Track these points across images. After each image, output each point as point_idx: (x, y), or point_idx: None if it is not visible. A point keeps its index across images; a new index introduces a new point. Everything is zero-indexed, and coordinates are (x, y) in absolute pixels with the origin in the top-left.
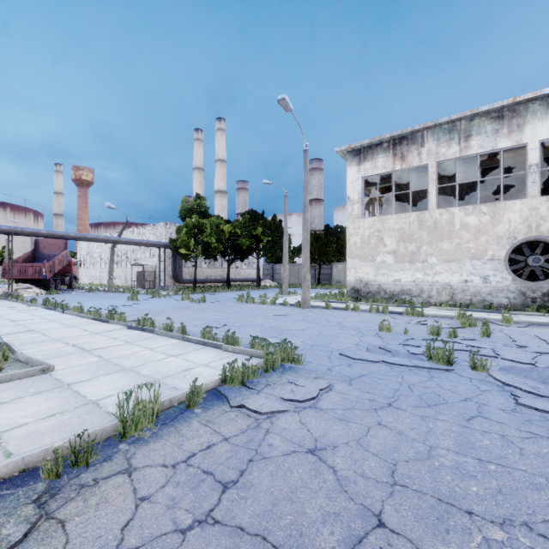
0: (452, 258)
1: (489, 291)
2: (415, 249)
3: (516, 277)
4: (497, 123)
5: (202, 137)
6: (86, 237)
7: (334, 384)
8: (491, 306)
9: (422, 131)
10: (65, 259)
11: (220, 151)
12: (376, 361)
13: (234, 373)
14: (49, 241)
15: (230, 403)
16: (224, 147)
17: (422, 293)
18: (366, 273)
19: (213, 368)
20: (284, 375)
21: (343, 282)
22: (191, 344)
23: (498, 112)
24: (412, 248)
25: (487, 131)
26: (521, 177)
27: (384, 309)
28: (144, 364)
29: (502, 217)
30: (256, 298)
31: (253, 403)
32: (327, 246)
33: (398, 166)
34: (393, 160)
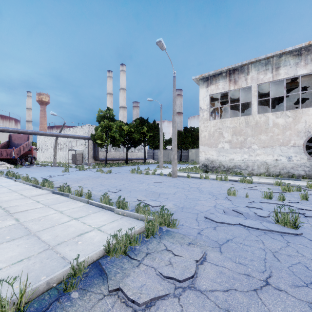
0: (267, 145)
1: (292, 166)
2: (243, 139)
3: (311, 157)
4: (297, 59)
5: (112, 75)
6: (38, 132)
7: (207, 252)
8: (293, 176)
9: (248, 65)
10: (28, 146)
11: (122, 83)
12: (234, 224)
13: (117, 245)
14: (18, 135)
15: (108, 286)
16: (125, 81)
17: (248, 167)
18: (212, 155)
19: (103, 232)
20: (162, 240)
21: (195, 160)
22: (92, 207)
23: (298, 51)
24: (241, 139)
25: (290, 64)
26: (304, 97)
27: (225, 178)
28: (48, 227)
29: (300, 119)
30: (143, 170)
31: (132, 285)
32: (185, 139)
33: (232, 87)
34: (229, 84)
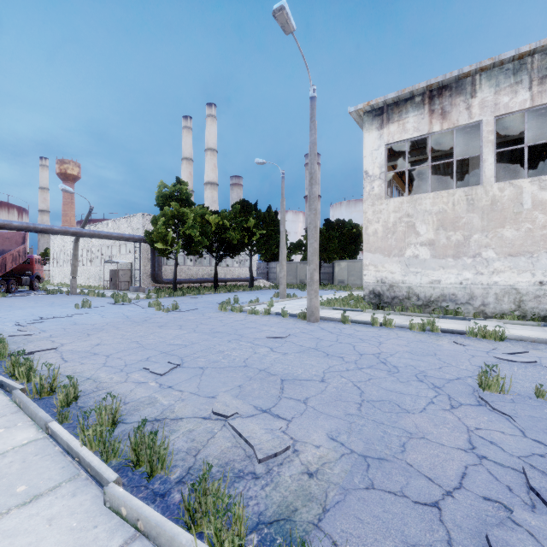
0: (519, 251)
1: None
2: (462, 238)
3: None
4: None
5: (191, 125)
6: (35, 227)
7: None
8: None
9: (472, 76)
10: (23, 255)
11: (210, 139)
12: None
13: None
14: (3, 234)
15: None
16: (215, 135)
17: (472, 300)
18: (391, 271)
19: None
20: None
21: (346, 282)
22: (50, 454)
23: None
24: (457, 237)
25: None
26: None
27: (433, 325)
28: None
29: None
30: (245, 303)
31: None
32: (328, 242)
33: (437, 127)
34: (429, 119)
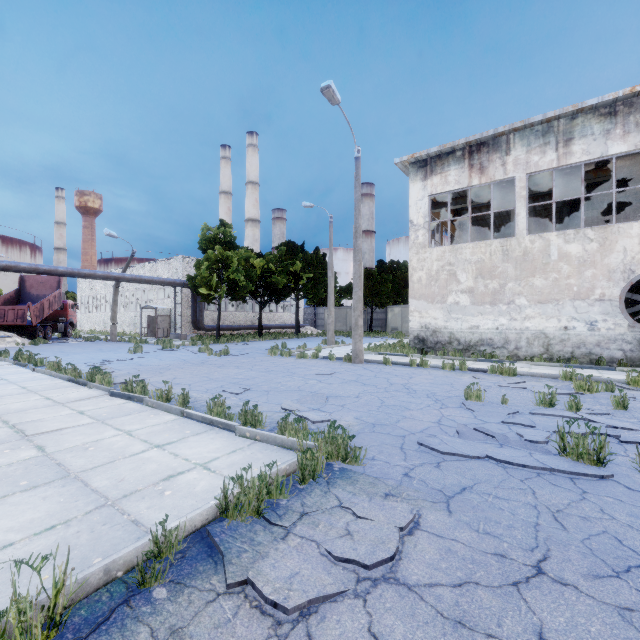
0: (547, 298)
1: (597, 341)
2: (498, 286)
3: (636, 323)
4: (608, 122)
5: (229, 155)
6: (80, 272)
7: (422, 512)
8: (601, 361)
9: (507, 135)
10: (58, 301)
11: (251, 171)
12: (478, 457)
13: (242, 497)
14: (38, 278)
15: (225, 576)
16: (256, 166)
17: (507, 344)
18: (434, 317)
19: (214, 473)
20: (332, 488)
21: (400, 329)
22: (192, 423)
23: (610, 107)
24: (494, 285)
25: (595, 132)
26: (623, 200)
27: (462, 365)
28: (104, 463)
29: (614, 244)
30: (293, 349)
31: (272, 574)
32: (380, 285)
33: (476, 181)
34: (469, 173)
